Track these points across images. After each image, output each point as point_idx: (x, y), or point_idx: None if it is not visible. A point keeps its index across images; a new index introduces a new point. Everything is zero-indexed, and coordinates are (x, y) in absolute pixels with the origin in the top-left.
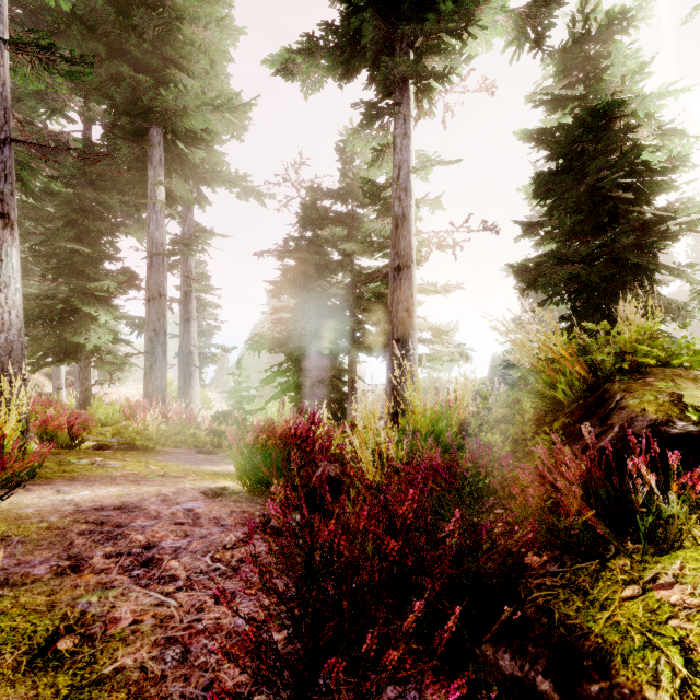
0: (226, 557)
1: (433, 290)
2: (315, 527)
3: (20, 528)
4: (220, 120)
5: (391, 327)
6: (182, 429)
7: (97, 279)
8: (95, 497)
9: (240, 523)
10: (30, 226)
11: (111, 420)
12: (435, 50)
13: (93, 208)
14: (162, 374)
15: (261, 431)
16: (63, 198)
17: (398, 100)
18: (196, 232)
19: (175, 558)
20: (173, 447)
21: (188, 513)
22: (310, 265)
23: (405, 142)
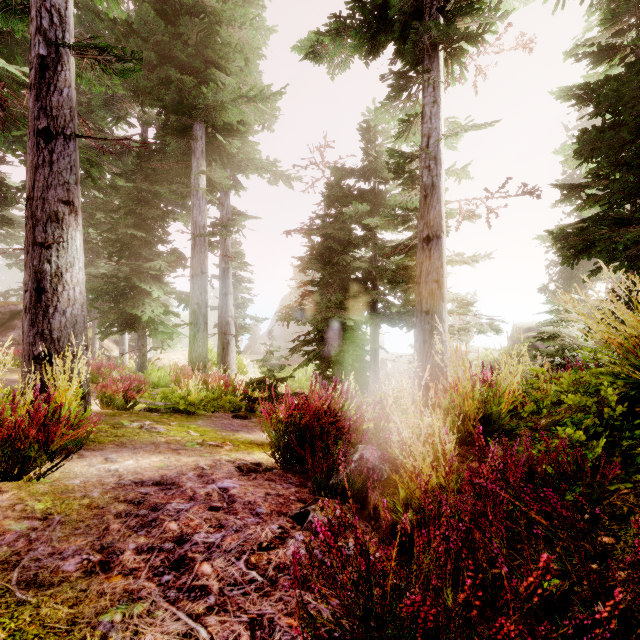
0: (262, 562)
1: (460, 261)
2: (371, 553)
3: (63, 505)
4: (253, 111)
5: (419, 299)
6: (220, 394)
7: (152, 260)
8: (138, 467)
9: (275, 511)
10: (101, 218)
11: (162, 382)
12: (468, 11)
13: (148, 198)
14: (204, 343)
15: (295, 408)
16: (125, 191)
17: (427, 67)
18: (232, 215)
19: (208, 559)
20: (212, 412)
21: (223, 495)
22: (334, 241)
23: (434, 110)
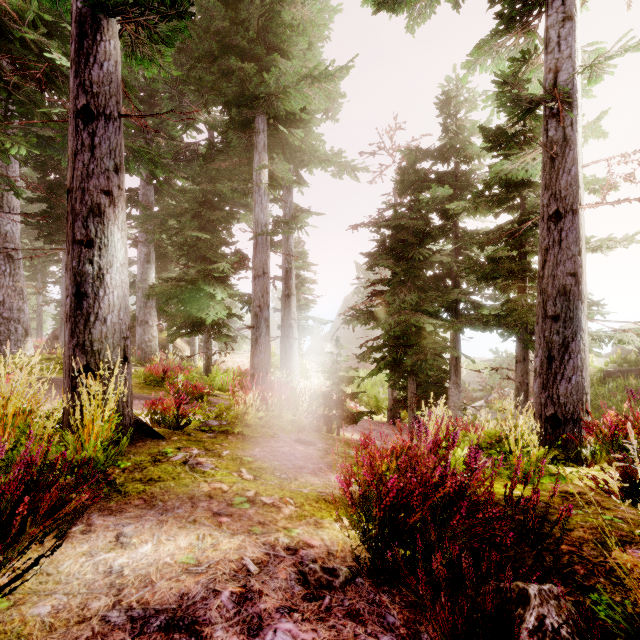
0: None
1: (586, 247)
2: None
3: None
4: (317, 94)
5: (542, 299)
6: (281, 410)
7: (216, 262)
8: (153, 565)
9: None
10: (174, 224)
11: (225, 386)
12: None
13: (213, 200)
14: (265, 348)
15: (398, 495)
16: (191, 194)
17: None
18: (295, 213)
19: None
20: (271, 436)
21: None
22: (407, 233)
23: (567, 35)
